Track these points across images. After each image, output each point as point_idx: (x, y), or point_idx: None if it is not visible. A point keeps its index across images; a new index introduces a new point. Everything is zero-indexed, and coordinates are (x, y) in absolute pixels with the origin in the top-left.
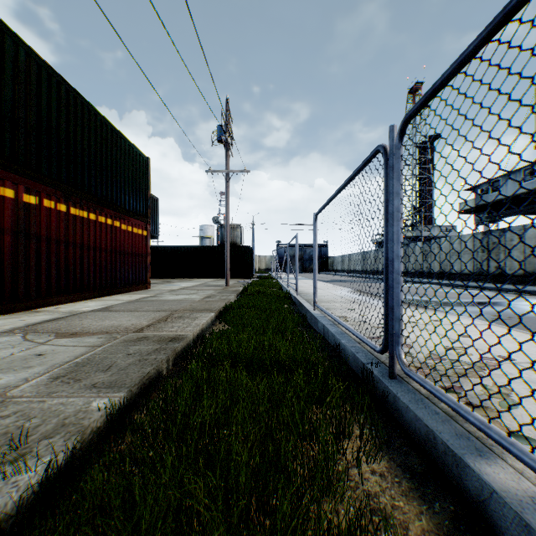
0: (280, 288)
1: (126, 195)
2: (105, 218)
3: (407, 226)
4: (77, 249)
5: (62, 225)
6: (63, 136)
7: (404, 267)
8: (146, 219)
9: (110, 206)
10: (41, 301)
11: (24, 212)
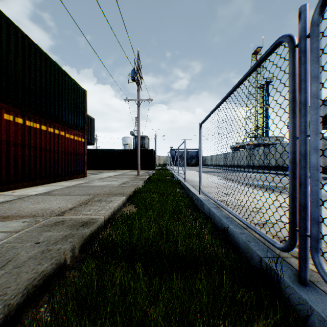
0: (173, 176)
1: (69, 114)
2: (54, 129)
3: (252, 137)
4: (31, 150)
5: (19, 133)
6: (19, 69)
7: (251, 163)
8: (84, 131)
9: (57, 121)
10: (1, 187)
11: None
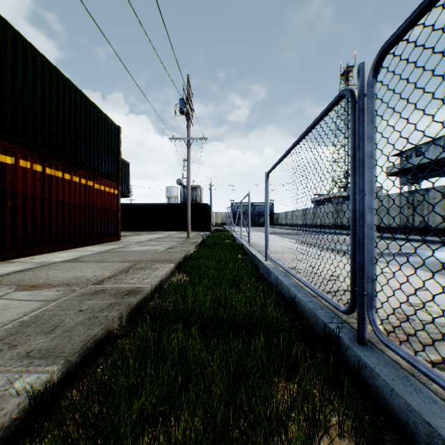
0: (234, 240)
1: (99, 158)
2: (80, 178)
3: (340, 187)
4: (52, 205)
5: (38, 184)
6: (38, 103)
7: (339, 222)
8: (117, 180)
9: (84, 167)
10: (17, 252)
11: (0, 171)
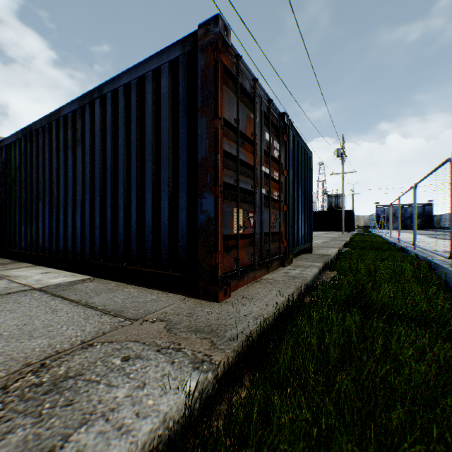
0: None
1: None
2: None
3: None
4: None
5: None
6: None
7: None
8: None
9: None
10: None
11: None
